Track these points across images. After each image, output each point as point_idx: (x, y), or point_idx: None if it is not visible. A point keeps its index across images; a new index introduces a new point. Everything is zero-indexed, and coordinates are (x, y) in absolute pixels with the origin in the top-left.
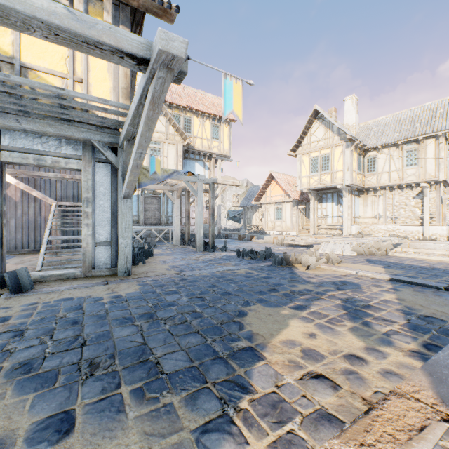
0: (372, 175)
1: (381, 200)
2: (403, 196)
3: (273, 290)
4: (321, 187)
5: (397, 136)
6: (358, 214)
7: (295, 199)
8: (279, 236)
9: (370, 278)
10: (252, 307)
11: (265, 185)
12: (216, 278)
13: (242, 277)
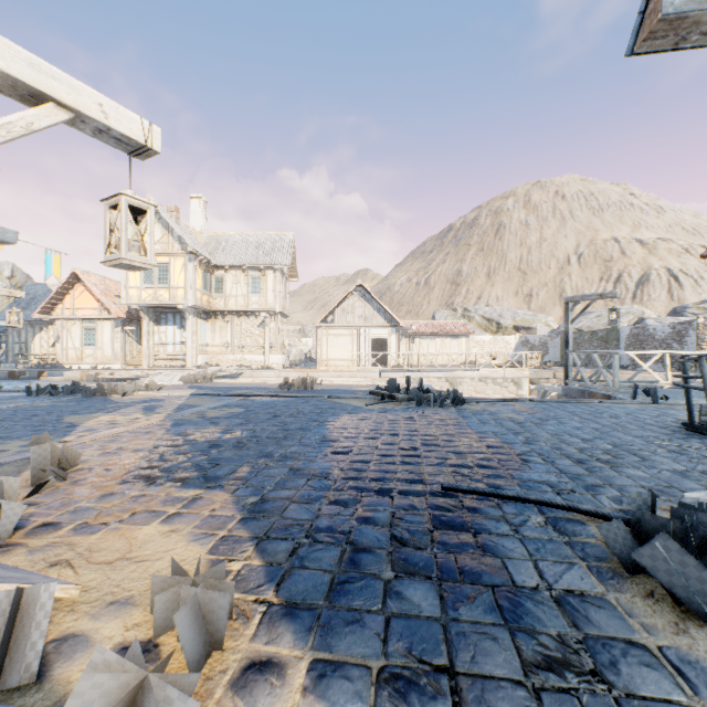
0: (220, 297)
1: (230, 327)
2: (250, 324)
3: (87, 409)
4: (159, 305)
5: (244, 259)
6: (207, 341)
7: (120, 317)
8: (92, 372)
9: (178, 396)
10: (69, 416)
11: (64, 289)
12: (13, 411)
13: (48, 407)
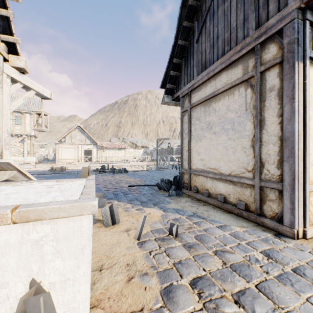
0: None
1: None
2: (14, 141)
3: None
4: None
5: None
6: None
7: None
8: None
9: None
10: None
11: None
12: None
13: None
